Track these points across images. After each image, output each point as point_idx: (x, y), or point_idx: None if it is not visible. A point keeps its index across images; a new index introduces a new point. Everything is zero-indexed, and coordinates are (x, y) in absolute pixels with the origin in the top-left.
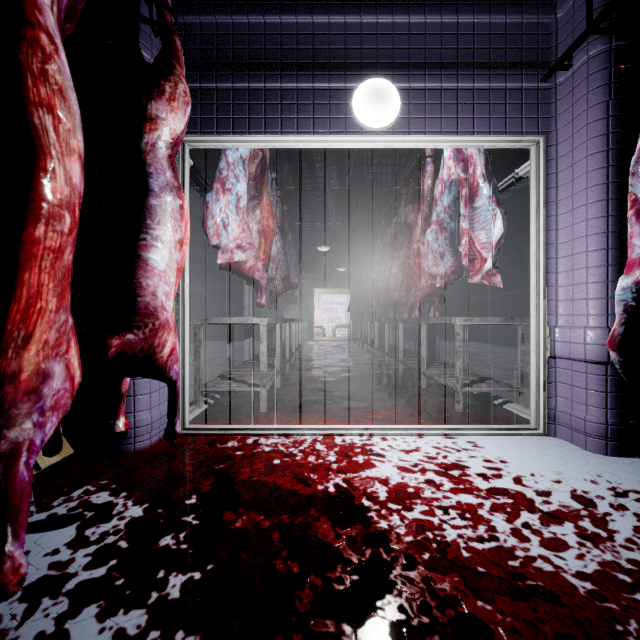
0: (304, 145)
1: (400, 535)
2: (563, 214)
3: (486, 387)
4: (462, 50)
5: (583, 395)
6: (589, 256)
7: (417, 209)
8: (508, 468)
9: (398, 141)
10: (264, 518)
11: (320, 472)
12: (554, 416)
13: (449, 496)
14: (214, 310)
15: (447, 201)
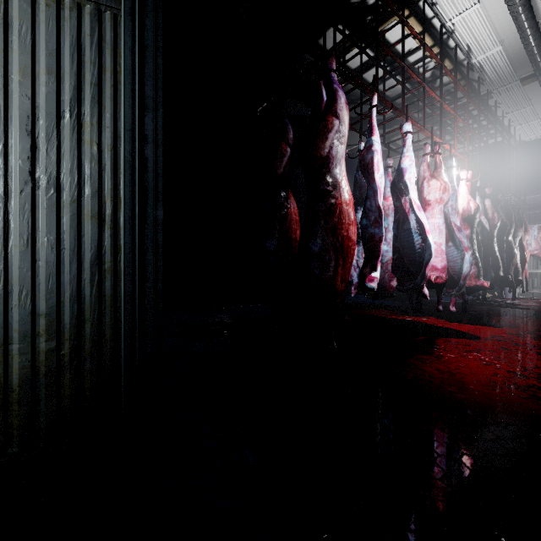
0: None
1: None
2: None
3: None
4: None
5: None
6: None
7: None
8: None
9: None
10: None
11: None
12: None
13: None
14: None
15: None
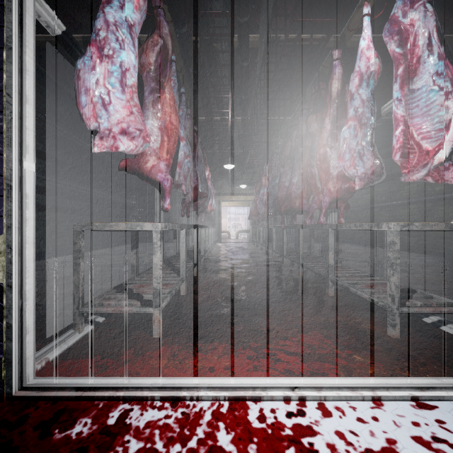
0: None
1: None
2: None
3: (426, 307)
4: None
5: None
6: None
7: (320, 118)
8: None
9: None
10: None
11: None
12: None
13: None
14: (143, 218)
15: (366, 94)
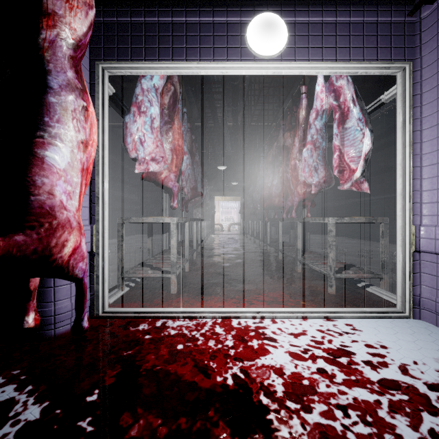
0: (205, 71)
1: None
2: (427, 129)
3: (353, 274)
4: None
5: None
6: None
7: (293, 135)
8: (390, 354)
9: (285, 68)
10: (161, 423)
11: (219, 359)
12: (419, 301)
13: (344, 391)
14: (144, 212)
15: (319, 125)
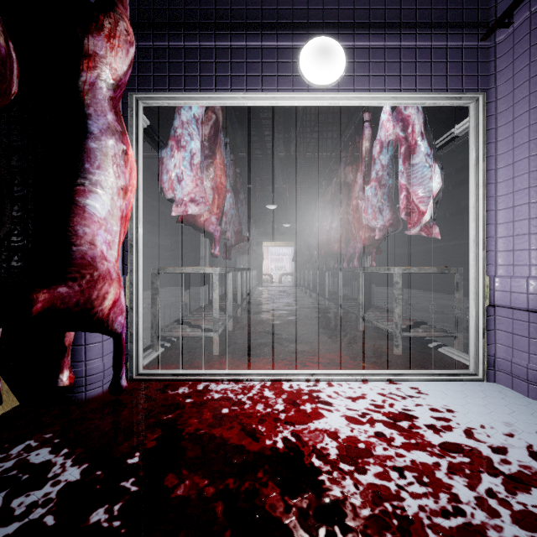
0: (253, 102)
1: (356, 507)
2: (503, 168)
3: (423, 332)
4: (405, 10)
5: (525, 343)
6: (532, 207)
7: (355, 169)
8: (456, 418)
9: (343, 98)
10: (208, 483)
11: (268, 423)
12: (493, 362)
13: (402, 453)
14: (177, 260)
15: (385, 160)
